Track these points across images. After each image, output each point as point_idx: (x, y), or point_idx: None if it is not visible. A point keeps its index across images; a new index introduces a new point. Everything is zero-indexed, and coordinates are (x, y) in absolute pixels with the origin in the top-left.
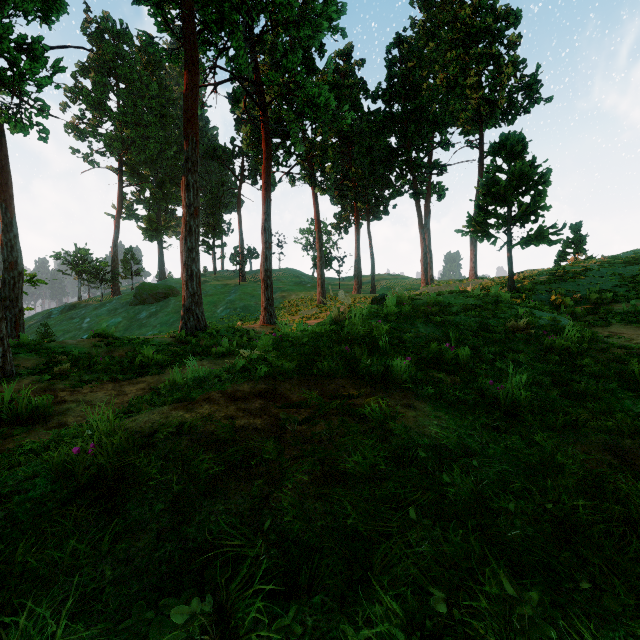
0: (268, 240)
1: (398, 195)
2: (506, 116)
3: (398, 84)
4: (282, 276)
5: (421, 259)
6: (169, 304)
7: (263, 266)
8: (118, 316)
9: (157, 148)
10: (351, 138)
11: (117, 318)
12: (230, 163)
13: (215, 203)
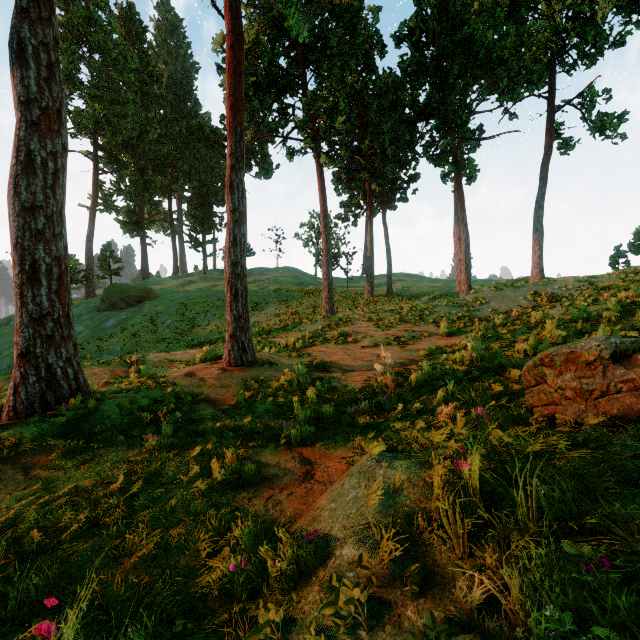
0: (238, 207)
1: (435, 164)
2: (585, 54)
3: (432, 16)
4: (280, 276)
5: (462, 253)
6: (142, 310)
7: (228, 256)
8: (80, 324)
9: (137, 129)
10: (365, 101)
11: (78, 327)
12: (220, 146)
13: (203, 192)
